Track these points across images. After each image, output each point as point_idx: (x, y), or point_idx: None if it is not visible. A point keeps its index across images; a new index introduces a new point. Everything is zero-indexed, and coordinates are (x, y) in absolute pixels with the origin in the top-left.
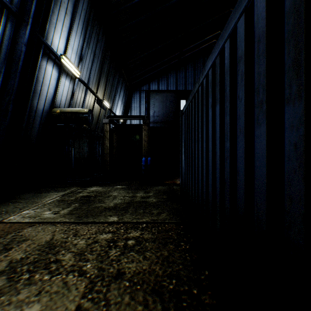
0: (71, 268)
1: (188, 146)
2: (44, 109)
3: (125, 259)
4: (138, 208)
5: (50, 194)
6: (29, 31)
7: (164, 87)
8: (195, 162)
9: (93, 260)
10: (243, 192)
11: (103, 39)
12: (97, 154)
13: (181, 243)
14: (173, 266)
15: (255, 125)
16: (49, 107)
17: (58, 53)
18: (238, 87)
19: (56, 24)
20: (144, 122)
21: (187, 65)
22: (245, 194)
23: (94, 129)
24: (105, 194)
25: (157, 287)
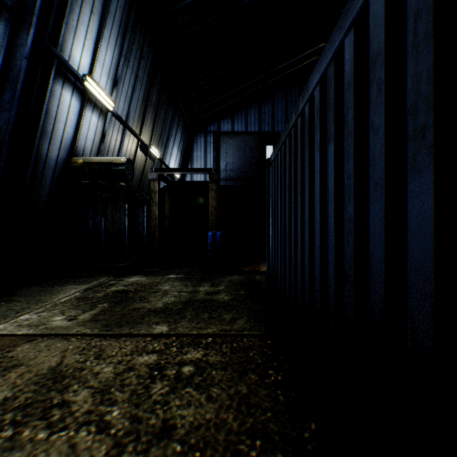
0: (86, 417)
1: (279, 213)
2: (59, 157)
3: (176, 400)
4: (201, 310)
5: (67, 288)
6: (33, 36)
7: (241, 126)
8: (290, 239)
9: (124, 402)
10: (381, 293)
11: (149, 54)
12: (141, 226)
13: (268, 370)
14: (256, 413)
15: (408, 172)
16: (66, 155)
17: (80, 73)
18: (372, 109)
19: (76, 28)
20: (211, 178)
21: (276, 95)
22: (386, 298)
23: (136, 188)
24: (151, 288)
25: (230, 454)
